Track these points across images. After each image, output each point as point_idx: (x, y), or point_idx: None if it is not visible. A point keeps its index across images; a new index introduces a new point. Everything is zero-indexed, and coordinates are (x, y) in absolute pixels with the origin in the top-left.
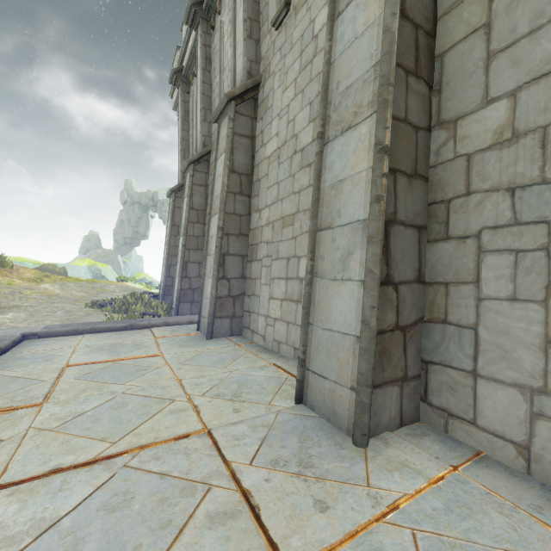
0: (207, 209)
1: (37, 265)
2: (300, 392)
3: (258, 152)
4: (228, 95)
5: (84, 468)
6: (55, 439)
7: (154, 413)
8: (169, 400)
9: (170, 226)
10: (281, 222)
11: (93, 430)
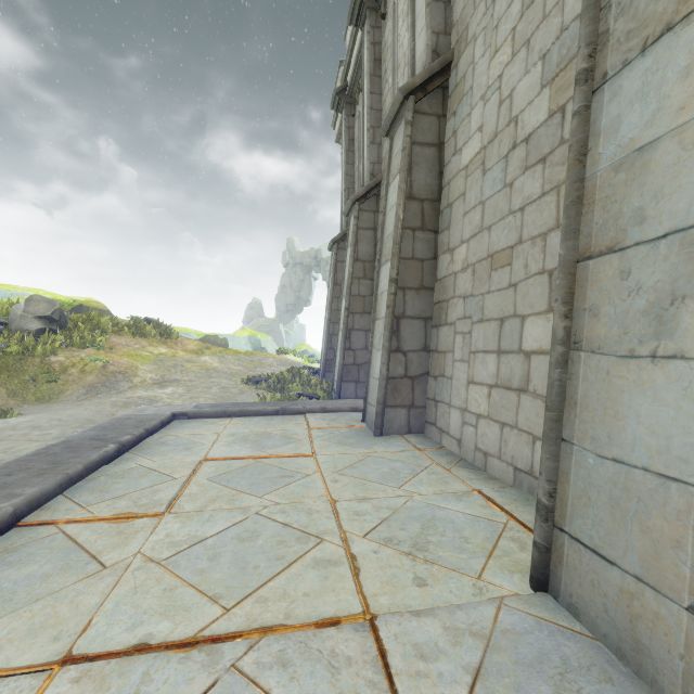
0: (375, 259)
1: (201, 336)
2: (541, 568)
3: (449, 165)
4: (404, 90)
5: (178, 653)
6: (158, 581)
7: (291, 560)
8: (314, 538)
9: (331, 286)
10: (487, 263)
11: (206, 576)
